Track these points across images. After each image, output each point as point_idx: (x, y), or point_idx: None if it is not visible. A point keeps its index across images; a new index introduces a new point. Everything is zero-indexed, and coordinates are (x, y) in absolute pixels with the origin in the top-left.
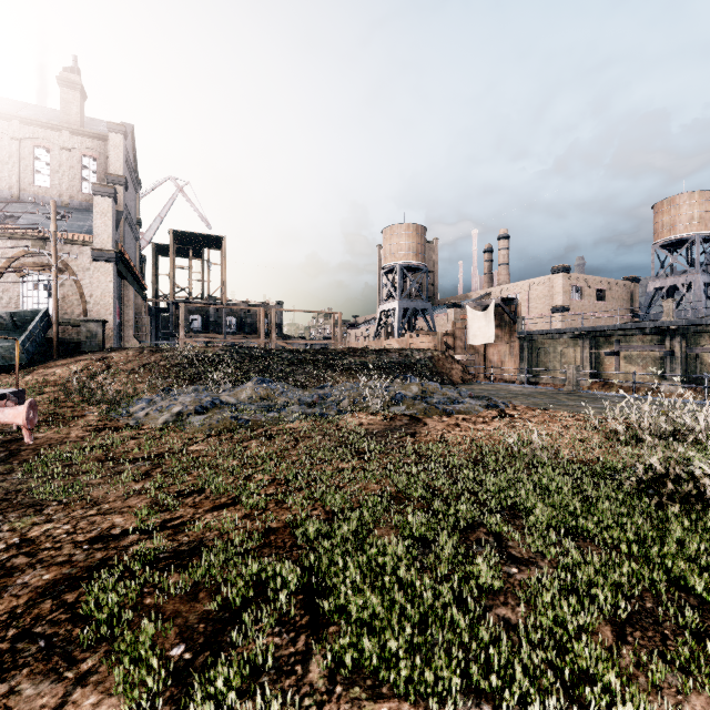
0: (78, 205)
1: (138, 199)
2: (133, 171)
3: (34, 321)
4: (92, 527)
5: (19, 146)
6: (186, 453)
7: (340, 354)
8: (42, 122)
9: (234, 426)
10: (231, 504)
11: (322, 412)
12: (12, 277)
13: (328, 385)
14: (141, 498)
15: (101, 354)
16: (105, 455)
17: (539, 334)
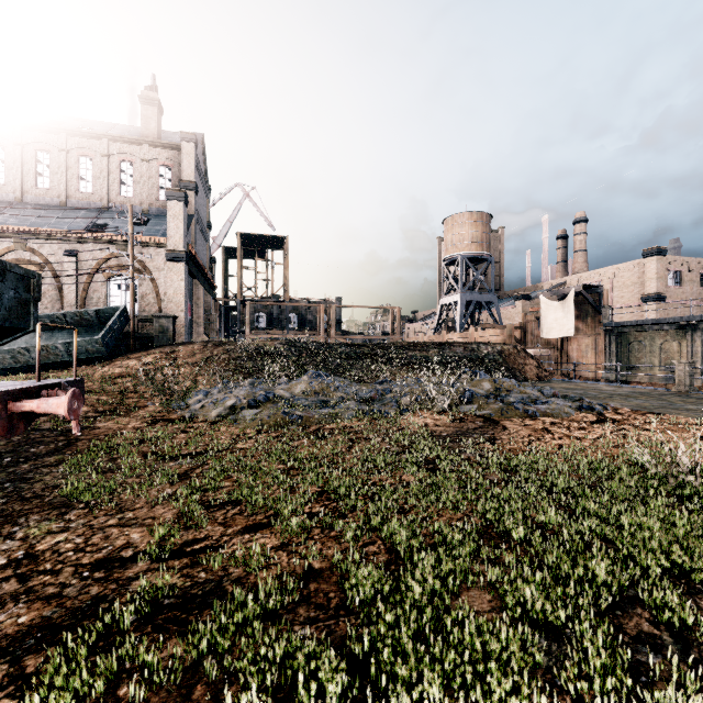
0: (156, 212)
1: (208, 204)
2: (204, 177)
3: (114, 317)
4: (104, 544)
5: (108, 162)
6: (232, 451)
7: (399, 348)
8: (127, 138)
9: (286, 422)
10: (267, 524)
11: (380, 409)
12: (101, 279)
13: (388, 380)
14: (169, 507)
15: (170, 348)
16: (152, 449)
17: (631, 325)
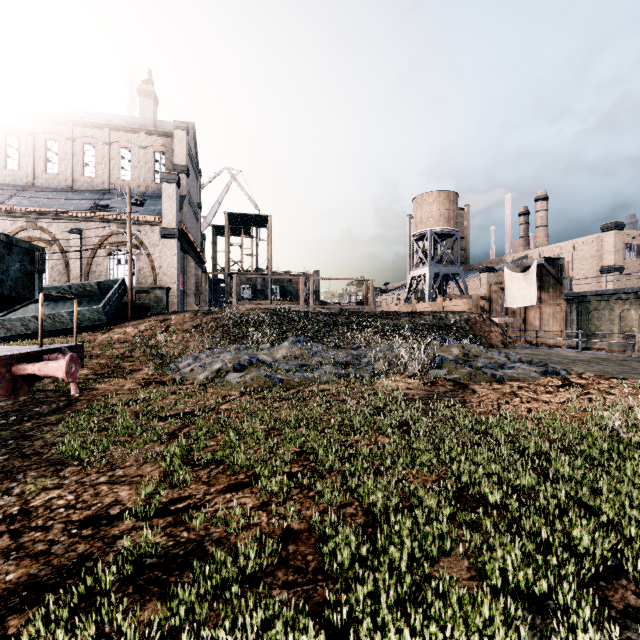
0: (152, 193)
1: (198, 186)
2: (194, 162)
3: (114, 288)
4: (94, 501)
5: (109, 149)
6: (217, 412)
7: (372, 316)
8: (126, 127)
9: (268, 385)
10: (248, 483)
11: (356, 373)
12: (103, 254)
13: (362, 346)
14: (157, 465)
15: (164, 316)
16: (144, 409)
17: (591, 295)
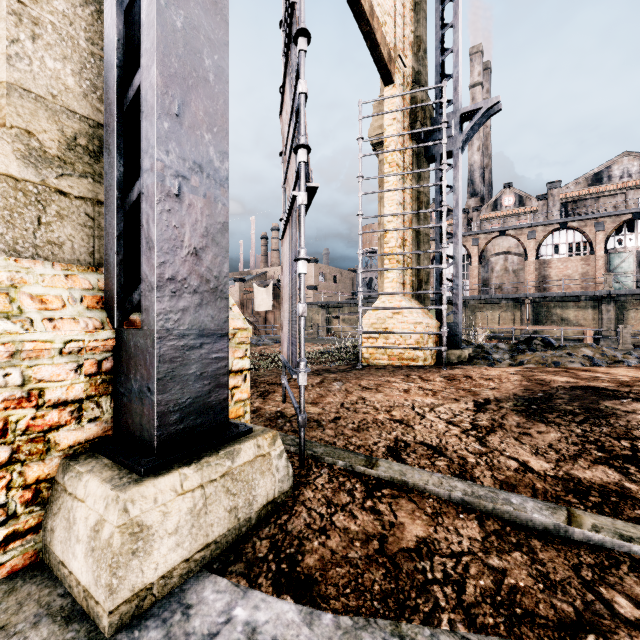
0: None
1: None
2: None
3: None
4: None
5: None
6: None
7: None
8: None
9: None
10: None
11: None
12: None
13: None
14: None
15: None
16: None
17: None
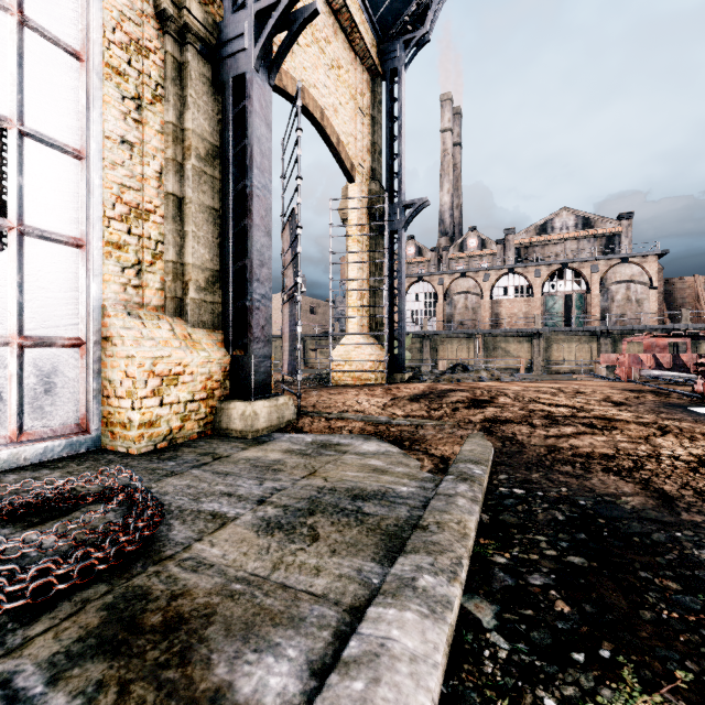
0: None
1: None
2: None
3: None
4: None
5: None
6: None
7: None
8: None
9: None
10: None
11: None
12: None
13: None
14: None
15: None
16: None
17: (277, 337)
